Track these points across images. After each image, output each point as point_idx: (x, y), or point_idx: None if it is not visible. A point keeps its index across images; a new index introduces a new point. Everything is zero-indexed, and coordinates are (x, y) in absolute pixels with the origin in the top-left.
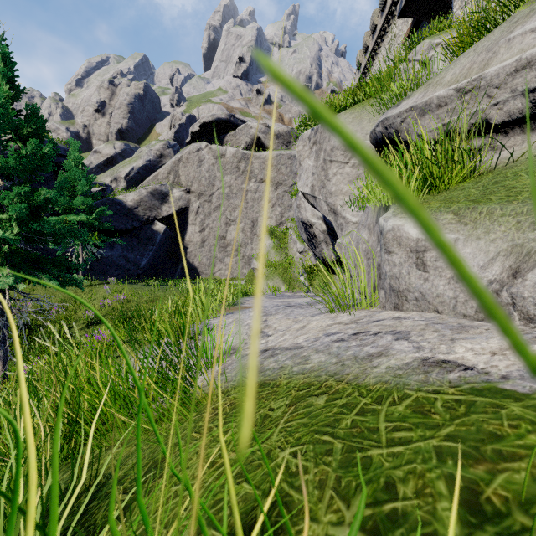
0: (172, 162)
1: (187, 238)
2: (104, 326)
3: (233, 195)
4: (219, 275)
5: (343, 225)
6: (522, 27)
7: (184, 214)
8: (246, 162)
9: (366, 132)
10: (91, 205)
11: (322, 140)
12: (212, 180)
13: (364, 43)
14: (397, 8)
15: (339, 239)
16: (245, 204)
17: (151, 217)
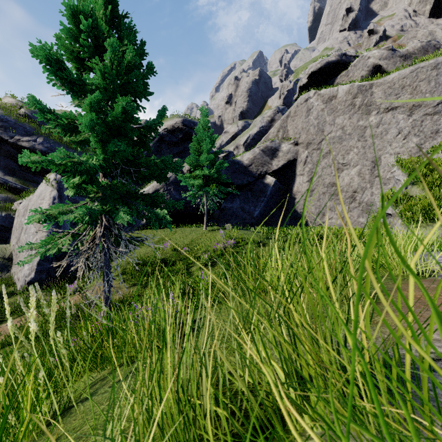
0: (280, 120)
1: (294, 189)
2: (215, 269)
3: (346, 136)
4: (329, 225)
5: None
6: None
7: (292, 166)
8: (364, 95)
9: None
10: (212, 160)
11: None
12: (321, 126)
13: None
14: None
15: None
16: (363, 143)
17: (262, 172)
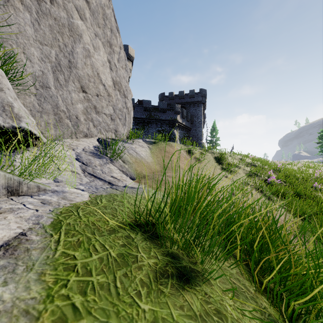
0: None
1: None
2: None
3: None
4: None
5: None
6: None
7: None
8: None
9: None
10: None
11: None
12: None
13: None
14: None
15: None
16: None
17: None
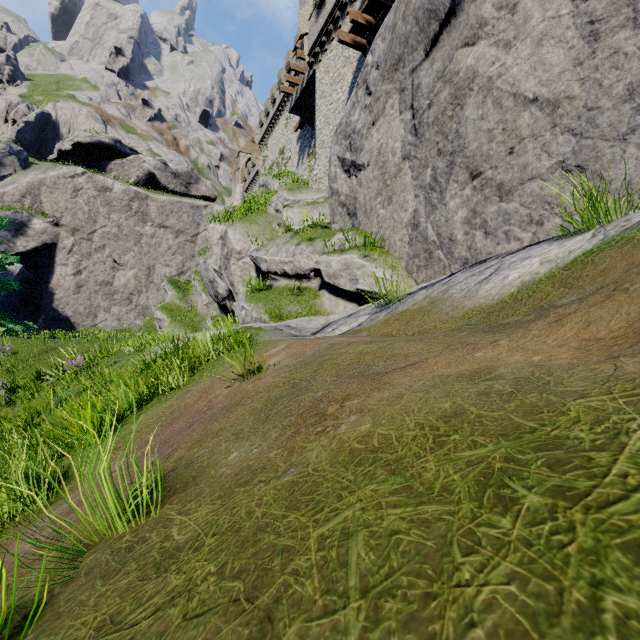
0: (28, 183)
1: (53, 281)
2: None
3: (123, 236)
4: (104, 327)
5: (238, 294)
6: (283, 248)
7: (49, 251)
8: (141, 203)
9: (250, 245)
10: None
11: (226, 239)
12: (93, 215)
13: (266, 108)
14: (289, 105)
15: (234, 303)
16: (140, 249)
17: None
